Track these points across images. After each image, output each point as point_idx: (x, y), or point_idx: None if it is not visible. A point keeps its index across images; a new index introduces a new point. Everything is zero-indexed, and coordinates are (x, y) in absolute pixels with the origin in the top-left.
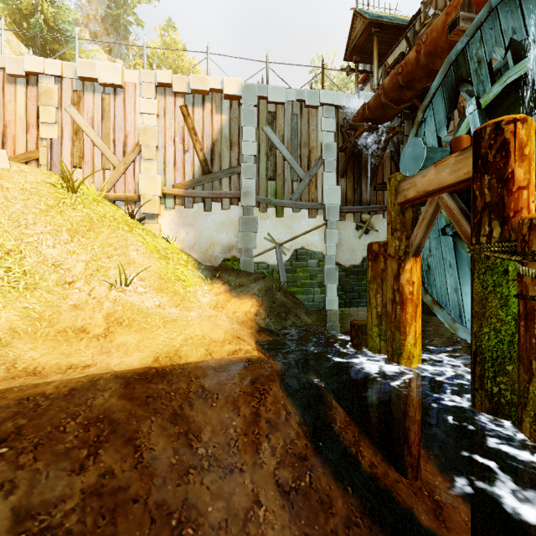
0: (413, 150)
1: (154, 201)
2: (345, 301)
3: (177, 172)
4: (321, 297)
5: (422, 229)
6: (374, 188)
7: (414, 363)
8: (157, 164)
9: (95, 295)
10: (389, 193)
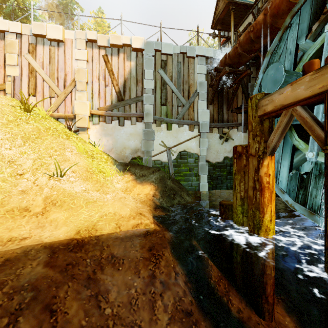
0: (274, 72)
1: (85, 119)
2: (212, 185)
3: (101, 100)
4: (196, 183)
5: (278, 134)
6: (231, 111)
7: (270, 234)
8: (86, 94)
9: (38, 183)
10: (250, 108)
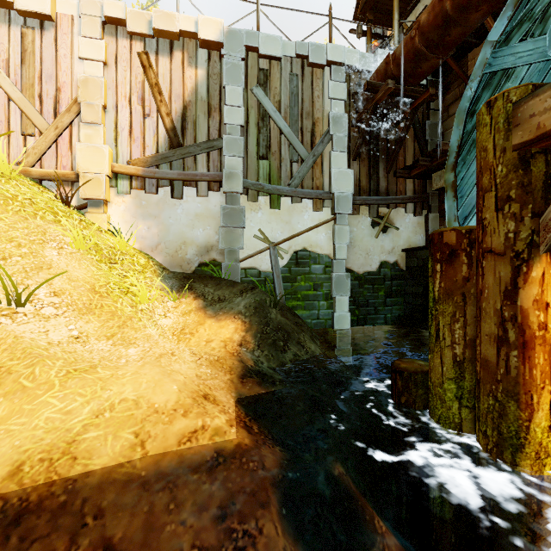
0: None
1: (99, 181)
2: (358, 317)
3: (135, 144)
4: (328, 313)
5: None
6: (395, 173)
7: (549, 465)
8: (103, 131)
9: None
10: (488, 130)
